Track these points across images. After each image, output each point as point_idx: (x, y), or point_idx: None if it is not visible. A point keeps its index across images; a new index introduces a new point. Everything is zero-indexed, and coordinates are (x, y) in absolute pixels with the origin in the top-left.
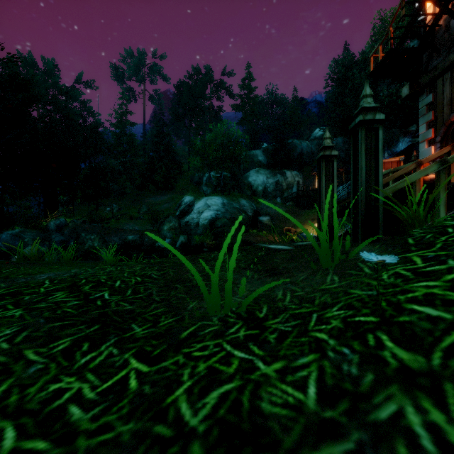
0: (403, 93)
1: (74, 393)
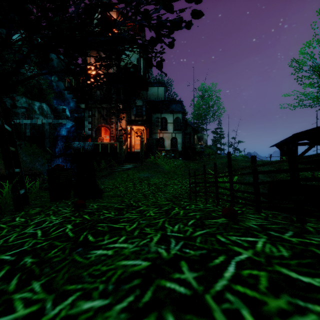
0: (82, 106)
1: (181, 173)
